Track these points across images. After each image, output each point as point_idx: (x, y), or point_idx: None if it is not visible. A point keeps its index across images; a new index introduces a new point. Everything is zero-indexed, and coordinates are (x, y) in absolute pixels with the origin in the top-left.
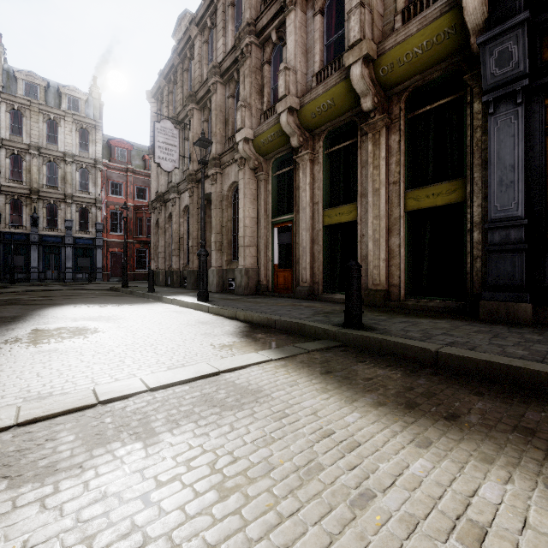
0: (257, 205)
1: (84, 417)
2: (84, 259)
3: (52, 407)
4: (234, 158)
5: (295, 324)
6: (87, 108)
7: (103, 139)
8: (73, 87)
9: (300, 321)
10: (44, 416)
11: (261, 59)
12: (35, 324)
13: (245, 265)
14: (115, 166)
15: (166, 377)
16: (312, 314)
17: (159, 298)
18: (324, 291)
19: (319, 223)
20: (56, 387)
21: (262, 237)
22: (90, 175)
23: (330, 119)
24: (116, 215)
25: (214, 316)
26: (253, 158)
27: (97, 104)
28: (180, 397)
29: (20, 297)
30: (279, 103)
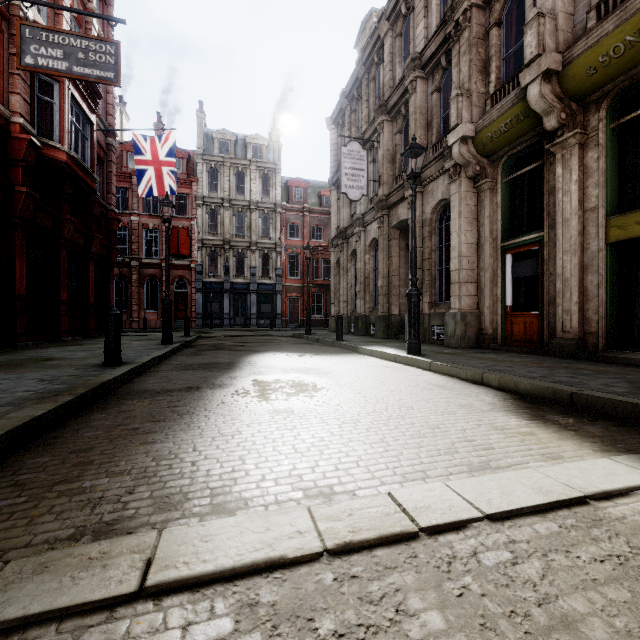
0: (476, 225)
1: (419, 561)
2: (265, 304)
3: (355, 522)
4: (441, 169)
5: (627, 406)
6: (268, 153)
7: (281, 182)
8: (256, 135)
9: (637, 401)
10: (357, 542)
11: (485, 24)
12: (252, 374)
13: (460, 308)
14: (292, 207)
15: (491, 491)
16: (633, 387)
17: (354, 348)
18: (607, 347)
19: (599, 239)
20: (331, 477)
21: (485, 269)
22: (270, 220)
23: (627, 68)
24: (294, 258)
25: (444, 377)
26: (472, 163)
27: (276, 147)
28: (567, 553)
29: (223, 342)
30: (525, 70)
